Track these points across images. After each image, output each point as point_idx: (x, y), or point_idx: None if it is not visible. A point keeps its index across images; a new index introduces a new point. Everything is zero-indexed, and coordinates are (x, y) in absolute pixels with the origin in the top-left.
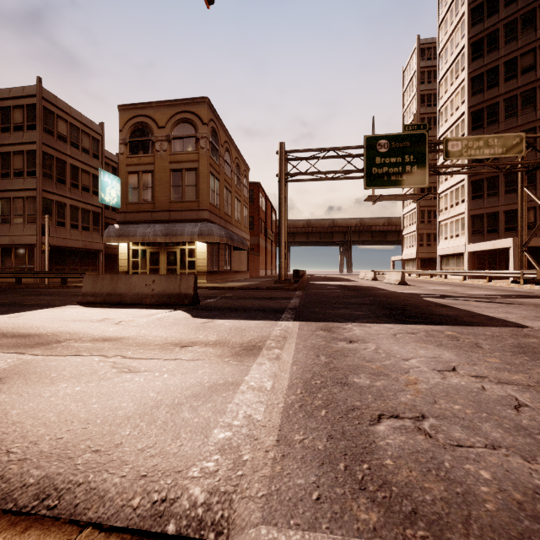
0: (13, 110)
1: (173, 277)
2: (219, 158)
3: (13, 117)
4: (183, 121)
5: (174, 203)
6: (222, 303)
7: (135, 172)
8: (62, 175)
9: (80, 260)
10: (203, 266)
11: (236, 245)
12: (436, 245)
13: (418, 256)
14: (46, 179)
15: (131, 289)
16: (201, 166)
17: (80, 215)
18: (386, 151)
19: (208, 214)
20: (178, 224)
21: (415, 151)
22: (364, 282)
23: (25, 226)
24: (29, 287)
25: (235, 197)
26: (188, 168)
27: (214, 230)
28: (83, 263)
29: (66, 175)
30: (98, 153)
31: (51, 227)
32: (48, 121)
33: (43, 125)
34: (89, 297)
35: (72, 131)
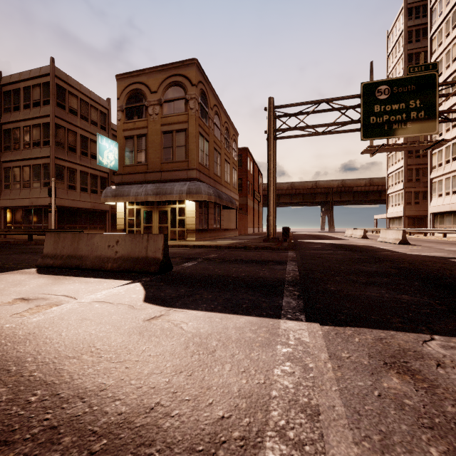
0: (33, 89)
1: (139, 236)
2: (209, 120)
3: (33, 95)
4: (173, 84)
5: (165, 164)
6: (200, 269)
7: (130, 136)
8: (73, 145)
9: (89, 219)
10: (192, 224)
11: (225, 203)
12: (425, 203)
13: (406, 214)
14: (59, 147)
15: (92, 251)
16: (190, 127)
17: (89, 180)
18: (387, 97)
19: (197, 173)
20: (168, 183)
21: (422, 95)
22: (354, 240)
23: (42, 189)
24: (38, 243)
25: (225, 159)
26: (178, 129)
27: (202, 188)
28: (91, 222)
29: (76, 145)
30: (105, 125)
31: (63, 190)
32: (60, 96)
33: (56, 100)
34: (48, 259)
35: (82, 105)
